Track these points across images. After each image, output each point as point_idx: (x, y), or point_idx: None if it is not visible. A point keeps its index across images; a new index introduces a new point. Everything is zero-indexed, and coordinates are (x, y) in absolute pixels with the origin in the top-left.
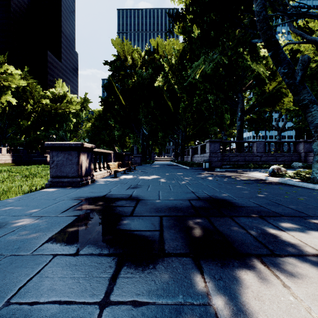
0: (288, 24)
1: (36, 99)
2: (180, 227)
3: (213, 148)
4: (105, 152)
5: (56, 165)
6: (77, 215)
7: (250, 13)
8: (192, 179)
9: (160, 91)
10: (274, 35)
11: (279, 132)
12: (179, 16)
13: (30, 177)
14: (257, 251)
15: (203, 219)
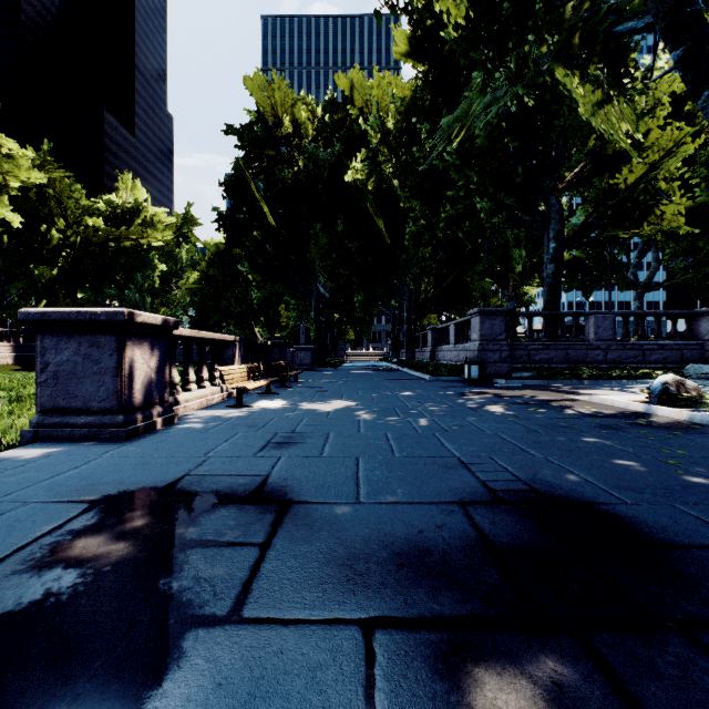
0: None
1: (70, 217)
2: None
3: (489, 330)
4: (214, 339)
5: (54, 377)
6: None
7: None
8: (447, 412)
9: (359, 196)
10: None
11: (641, 292)
12: None
13: (26, 403)
14: None
15: (572, 654)
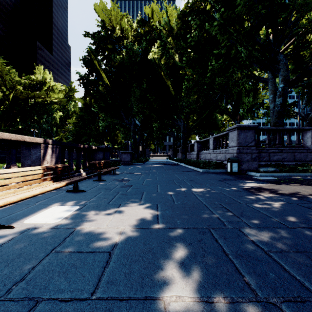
0: None
1: (8, 85)
2: None
3: (243, 139)
4: None
5: None
6: None
7: None
8: None
9: (156, 69)
10: None
11: (308, 122)
12: None
13: None
14: None
15: None
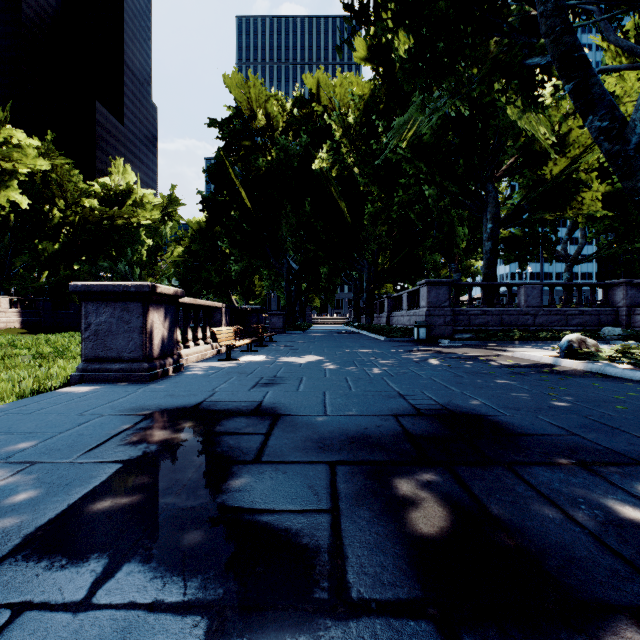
0: (603, 28)
1: (70, 198)
2: (383, 499)
3: (435, 298)
4: (206, 306)
5: (95, 334)
6: (122, 461)
7: (523, 0)
8: (395, 364)
9: (324, 181)
10: (579, 45)
11: (570, 265)
12: (366, 8)
13: (49, 359)
14: (623, 593)
15: (441, 472)
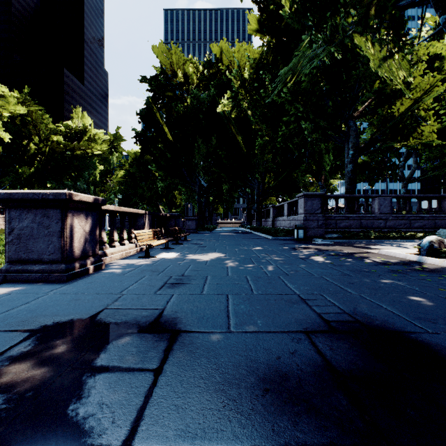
0: None
1: (42, 135)
2: None
3: (310, 207)
4: (131, 213)
5: (17, 238)
6: None
7: None
8: (286, 261)
9: (226, 121)
10: None
11: (406, 183)
12: None
13: None
14: None
15: None
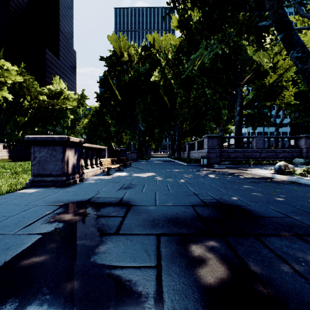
0: (296, 8)
1: (32, 95)
2: (187, 258)
3: (211, 144)
4: (97, 148)
5: (38, 162)
6: (42, 233)
7: None
8: (192, 177)
9: (157, 87)
10: (286, 14)
11: (277, 128)
12: None
13: (19, 174)
14: None
15: (219, 241)
